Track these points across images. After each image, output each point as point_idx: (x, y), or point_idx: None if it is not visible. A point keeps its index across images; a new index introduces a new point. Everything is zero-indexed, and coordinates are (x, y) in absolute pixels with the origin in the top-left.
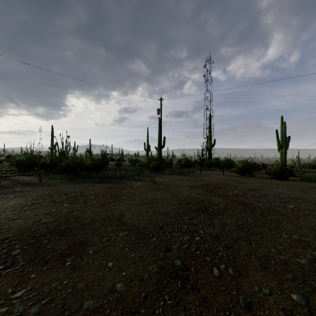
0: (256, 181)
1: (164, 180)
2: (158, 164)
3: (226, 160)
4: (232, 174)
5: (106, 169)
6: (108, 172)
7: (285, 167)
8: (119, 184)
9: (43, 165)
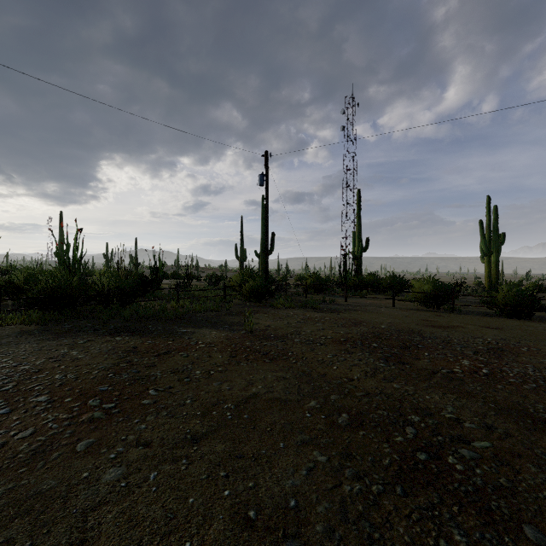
0: (471, 322)
1: (273, 323)
2: (261, 286)
3: (391, 276)
4: (409, 304)
5: (152, 296)
6: (152, 303)
7: (524, 291)
8: (163, 338)
9: (8, 289)
